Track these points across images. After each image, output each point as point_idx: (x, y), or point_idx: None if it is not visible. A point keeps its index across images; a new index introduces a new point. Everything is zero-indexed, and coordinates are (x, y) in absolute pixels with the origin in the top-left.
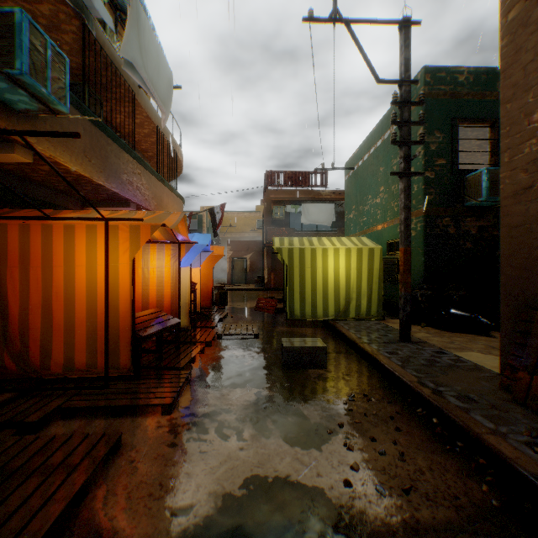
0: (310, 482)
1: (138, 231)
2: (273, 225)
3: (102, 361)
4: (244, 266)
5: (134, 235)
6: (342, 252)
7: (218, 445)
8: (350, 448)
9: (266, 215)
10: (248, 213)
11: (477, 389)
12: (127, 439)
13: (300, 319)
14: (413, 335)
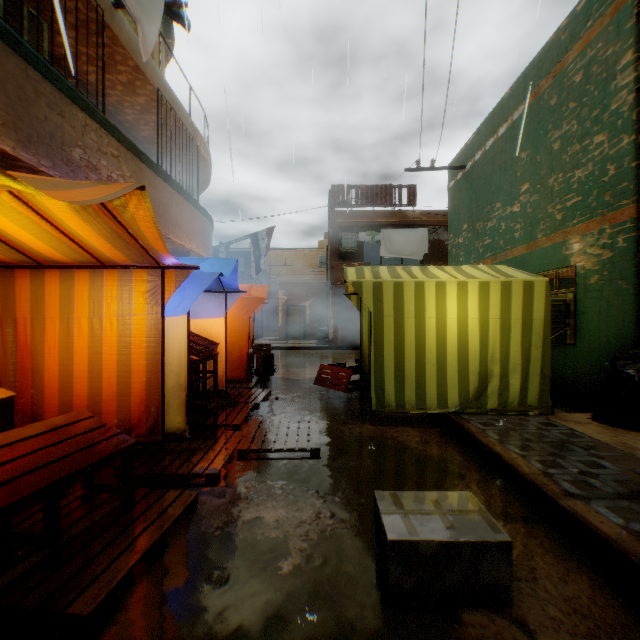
0: None
1: None
2: (341, 260)
3: None
4: (302, 317)
5: None
6: (473, 289)
7: None
8: None
9: (331, 246)
10: (308, 250)
11: None
12: None
13: (395, 411)
14: None
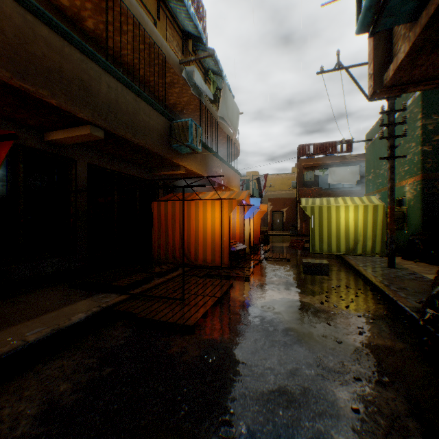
0: (306, 301)
1: (231, 203)
2: (304, 186)
3: (217, 260)
4: (281, 218)
5: (230, 205)
6: (351, 208)
7: (270, 290)
8: (328, 297)
9: (298, 179)
10: (284, 174)
11: (414, 287)
12: (234, 285)
13: (319, 253)
14: (400, 265)
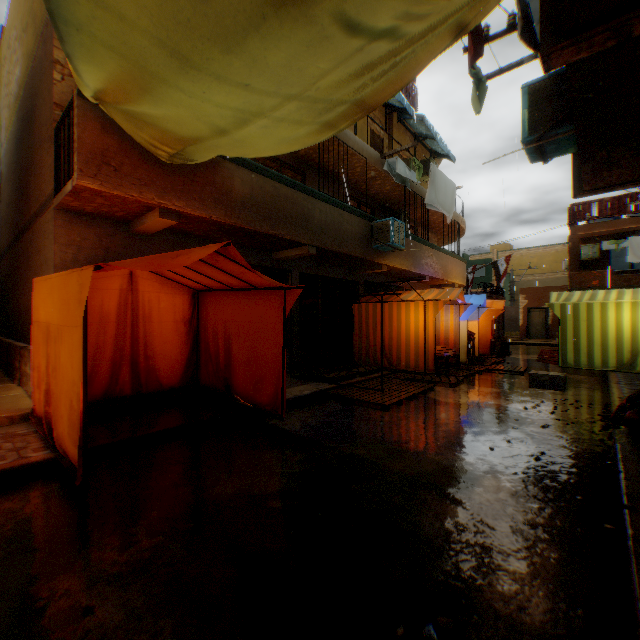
0: (508, 406)
1: (437, 304)
2: (580, 268)
3: (421, 365)
4: (543, 318)
5: (435, 306)
6: (624, 306)
7: (473, 396)
8: (537, 405)
9: (568, 257)
10: (560, 245)
11: None
12: (436, 389)
13: (572, 368)
14: None
